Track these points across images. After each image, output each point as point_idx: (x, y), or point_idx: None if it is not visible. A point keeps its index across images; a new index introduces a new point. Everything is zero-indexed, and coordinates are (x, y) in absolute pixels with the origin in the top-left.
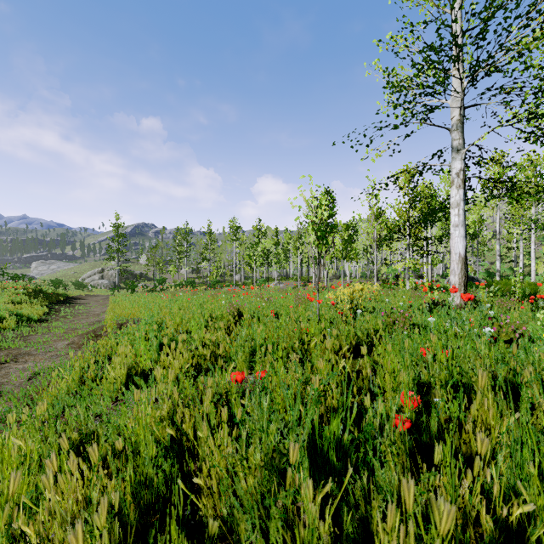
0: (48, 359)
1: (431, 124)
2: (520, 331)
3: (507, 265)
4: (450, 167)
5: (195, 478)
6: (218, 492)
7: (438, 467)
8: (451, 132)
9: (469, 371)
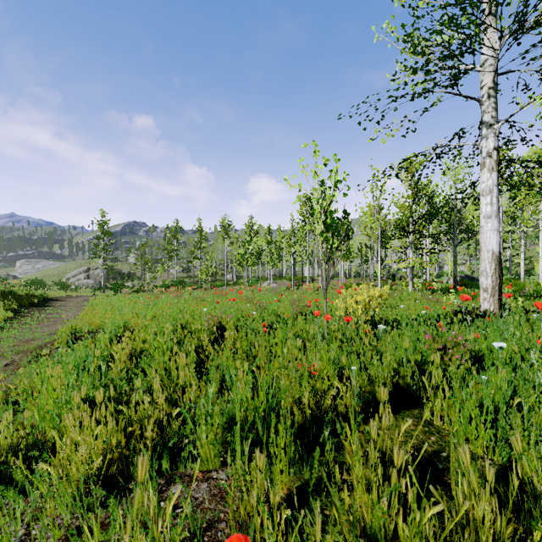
0: None
1: (457, 94)
2: None
3: None
4: (480, 147)
5: None
6: None
7: None
8: (482, 103)
9: None
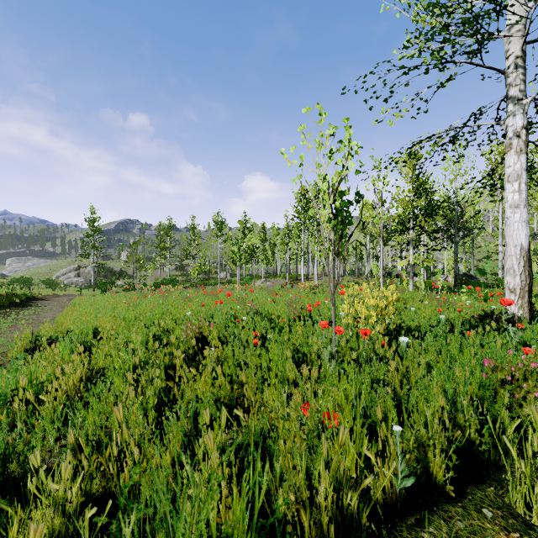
0: None
1: (479, 64)
2: None
3: (494, 262)
4: (504, 126)
5: None
6: None
7: None
8: (507, 75)
9: None
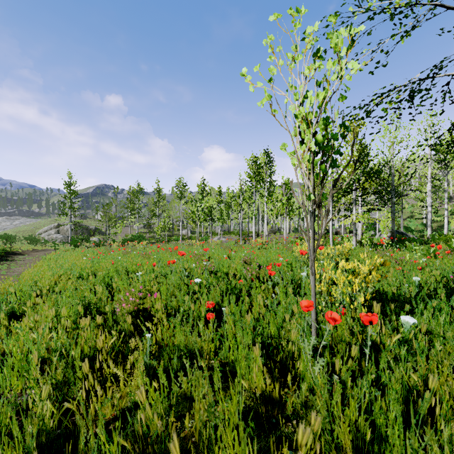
0: None
1: (451, 6)
2: None
3: (417, 221)
4: None
5: None
6: None
7: None
8: None
9: None
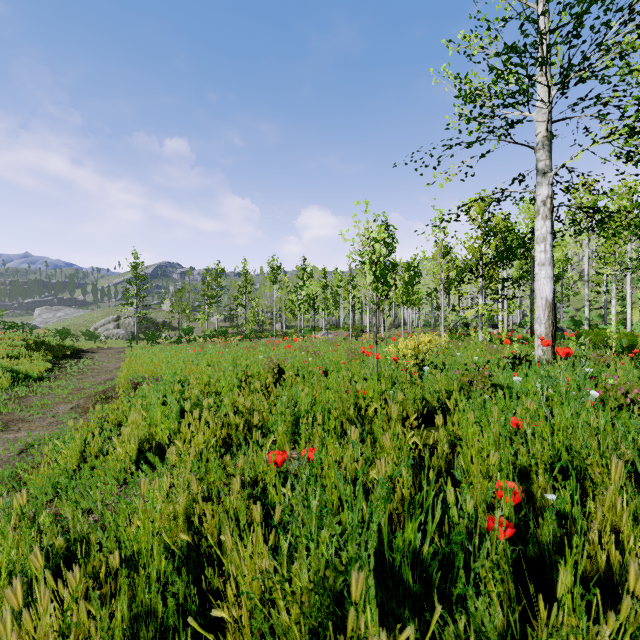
0: (46, 427)
1: (512, 142)
2: (633, 395)
3: (595, 312)
4: (535, 194)
5: (215, 612)
6: (250, 626)
7: (552, 589)
8: (536, 151)
9: (583, 451)
